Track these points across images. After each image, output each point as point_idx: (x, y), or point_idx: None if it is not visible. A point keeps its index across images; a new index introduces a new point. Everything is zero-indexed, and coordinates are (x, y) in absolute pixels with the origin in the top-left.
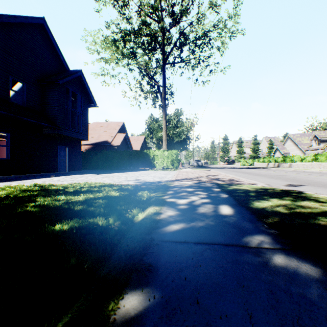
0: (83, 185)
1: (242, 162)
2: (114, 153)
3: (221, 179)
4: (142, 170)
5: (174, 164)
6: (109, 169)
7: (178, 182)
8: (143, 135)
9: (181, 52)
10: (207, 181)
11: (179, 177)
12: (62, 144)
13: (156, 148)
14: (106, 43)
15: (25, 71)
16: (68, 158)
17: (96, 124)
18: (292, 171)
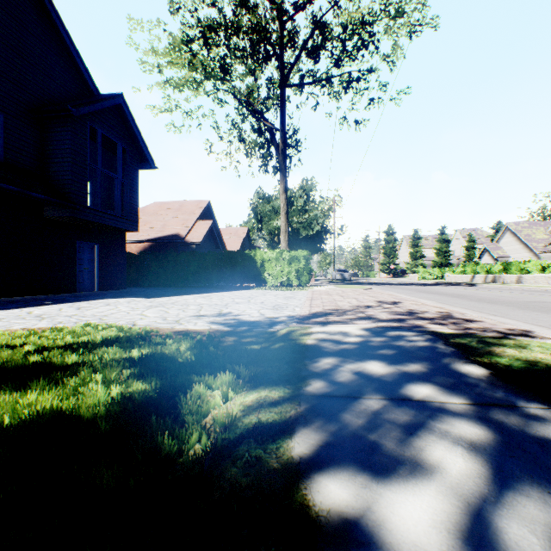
0: (57, 338)
1: (422, 274)
2: (188, 256)
3: (420, 313)
4: (241, 288)
5: (302, 278)
6: (180, 286)
7: (322, 327)
8: (246, 225)
9: (315, 62)
10: (393, 320)
11: (316, 305)
12: (85, 238)
13: (268, 249)
14: (173, 49)
15: (2, 89)
16: (97, 266)
17: (160, 205)
18: (538, 291)
